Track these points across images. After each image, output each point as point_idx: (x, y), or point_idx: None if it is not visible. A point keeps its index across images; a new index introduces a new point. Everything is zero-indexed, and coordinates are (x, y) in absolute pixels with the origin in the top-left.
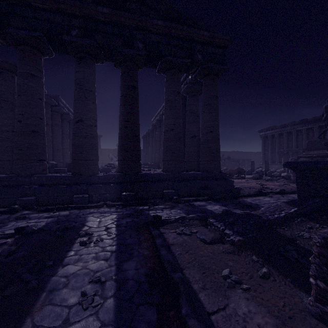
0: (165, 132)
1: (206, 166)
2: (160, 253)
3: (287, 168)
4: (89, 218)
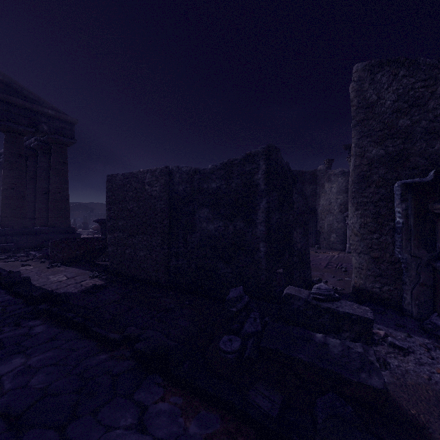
0: (4, 190)
1: (54, 222)
2: None
3: None
4: None
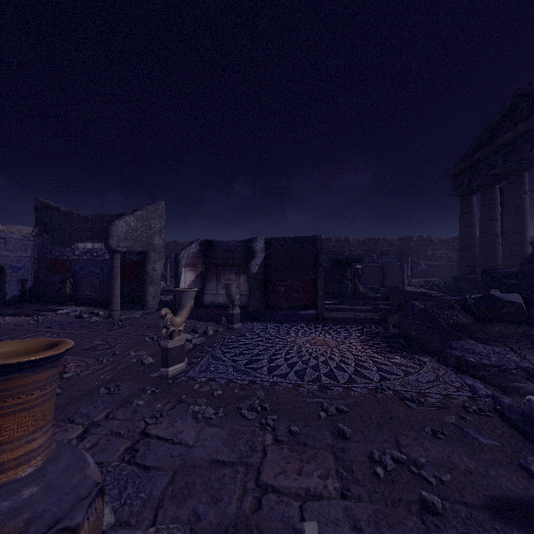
0: None
1: None
2: None
3: None
4: None
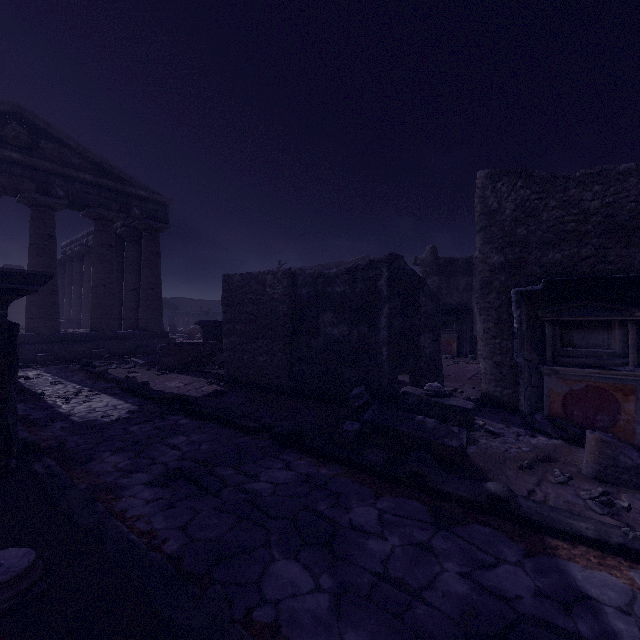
0: (94, 288)
1: (146, 324)
2: (94, 371)
3: None
4: None
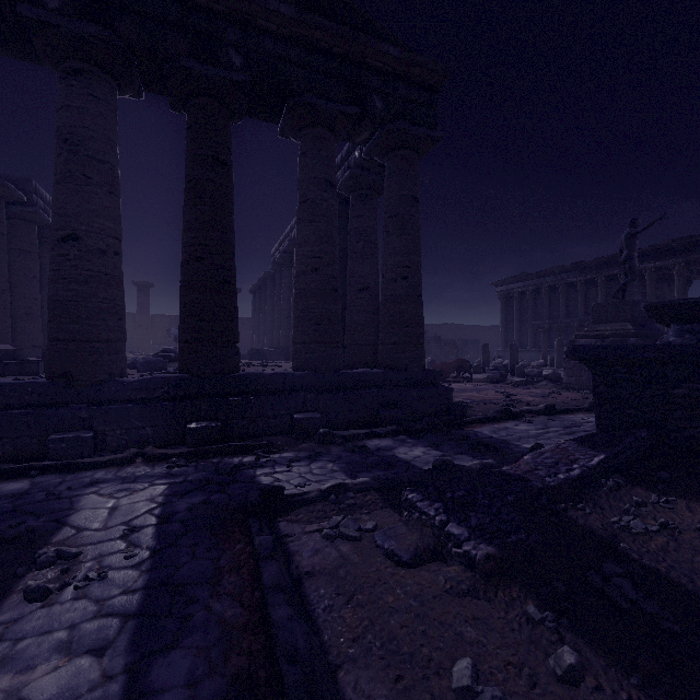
0: (298, 276)
1: (393, 355)
2: (271, 619)
3: (550, 359)
4: (84, 500)
